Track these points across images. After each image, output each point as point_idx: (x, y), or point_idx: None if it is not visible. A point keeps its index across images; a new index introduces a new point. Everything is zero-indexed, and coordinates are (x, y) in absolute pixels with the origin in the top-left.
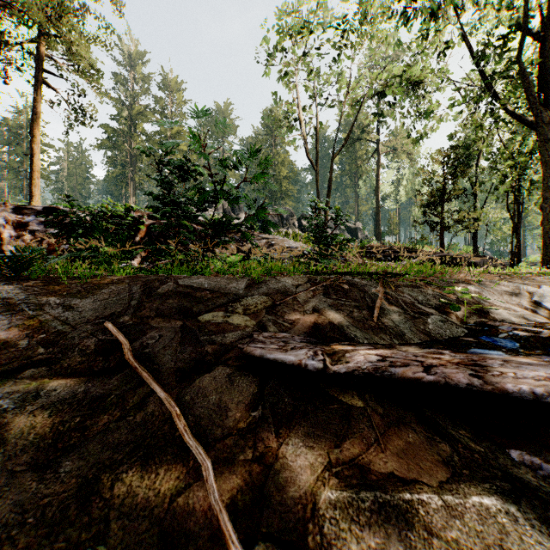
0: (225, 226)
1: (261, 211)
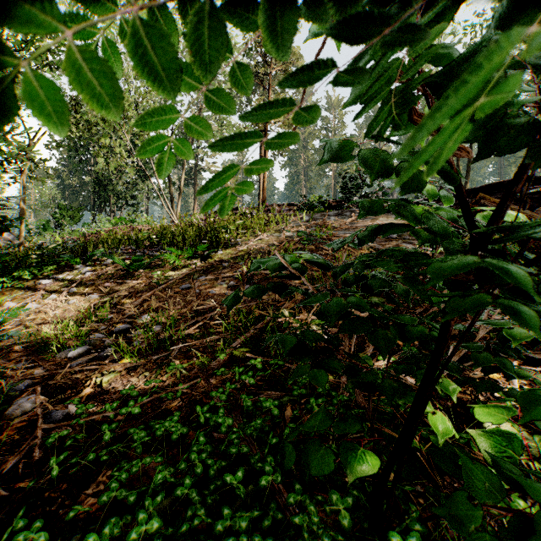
0: (365, 196)
1: (380, 188)
